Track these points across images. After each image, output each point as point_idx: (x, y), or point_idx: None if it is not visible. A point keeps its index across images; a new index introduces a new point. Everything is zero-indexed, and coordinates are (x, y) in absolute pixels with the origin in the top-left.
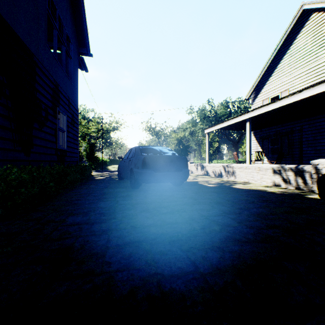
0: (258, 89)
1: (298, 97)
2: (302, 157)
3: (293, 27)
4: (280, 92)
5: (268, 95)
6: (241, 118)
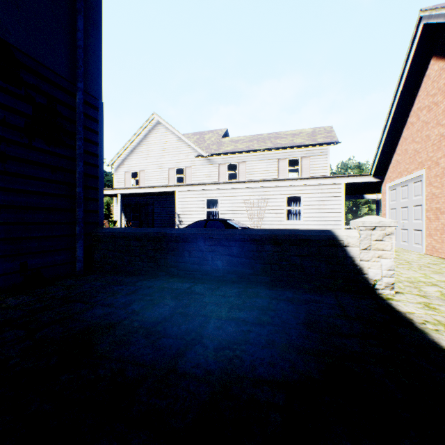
0: (121, 159)
1: (154, 190)
2: (154, 224)
3: (148, 124)
4: (140, 170)
5: (130, 169)
6: (114, 191)
